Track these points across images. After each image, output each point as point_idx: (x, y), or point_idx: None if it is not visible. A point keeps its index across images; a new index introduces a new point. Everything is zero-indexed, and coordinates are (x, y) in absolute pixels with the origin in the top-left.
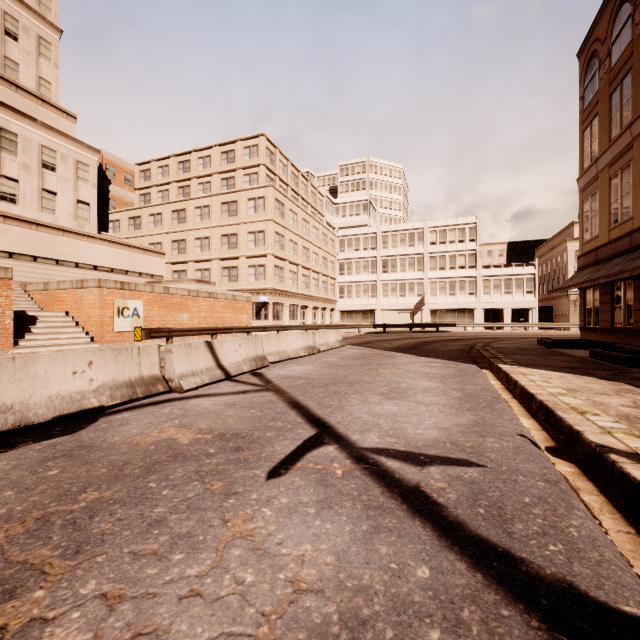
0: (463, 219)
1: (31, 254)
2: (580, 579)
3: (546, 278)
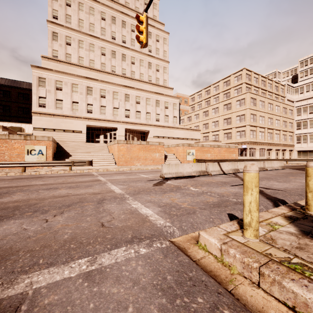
0: None
1: (162, 136)
2: (278, 197)
3: None
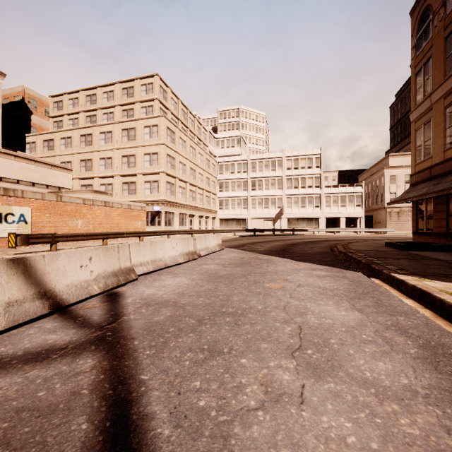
0: (311, 151)
1: None
2: None
3: (367, 196)
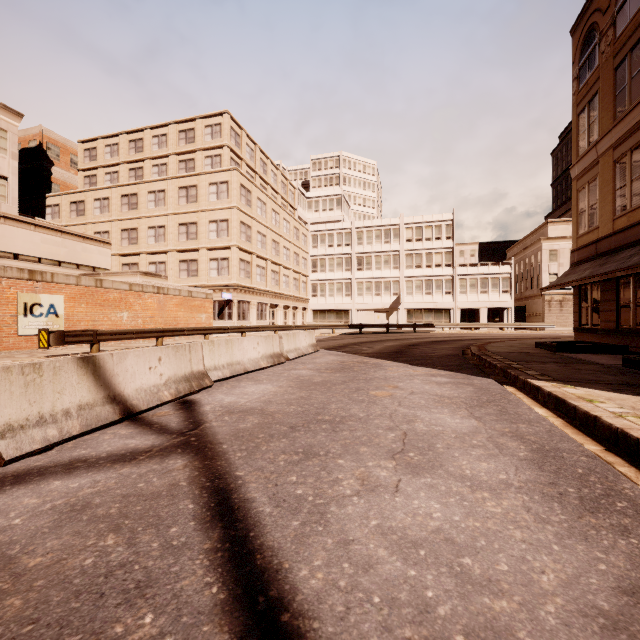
0: (439, 216)
1: None
2: None
3: (519, 278)
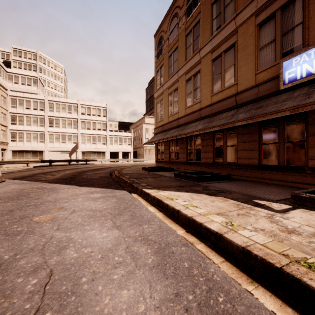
0: (100, 104)
1: None
2: None
3: (134, 139)
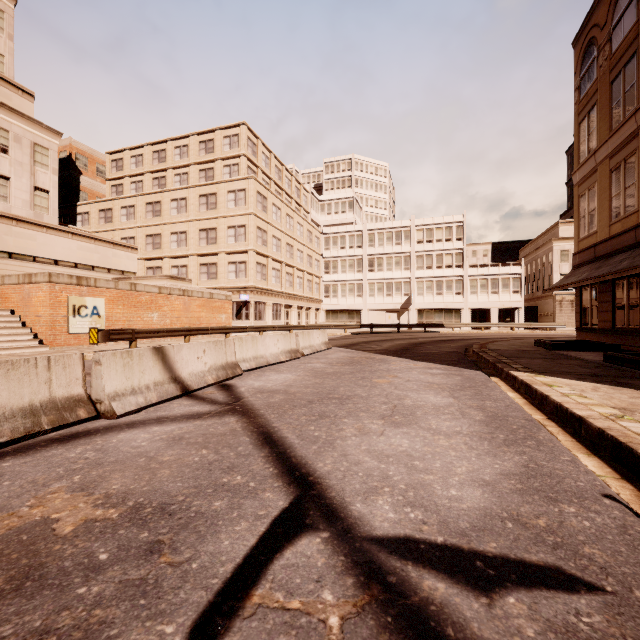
0: (450, 217)
1: None
2: None
3: (531, 278)
